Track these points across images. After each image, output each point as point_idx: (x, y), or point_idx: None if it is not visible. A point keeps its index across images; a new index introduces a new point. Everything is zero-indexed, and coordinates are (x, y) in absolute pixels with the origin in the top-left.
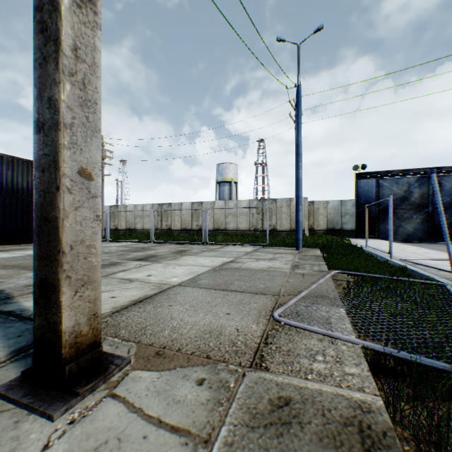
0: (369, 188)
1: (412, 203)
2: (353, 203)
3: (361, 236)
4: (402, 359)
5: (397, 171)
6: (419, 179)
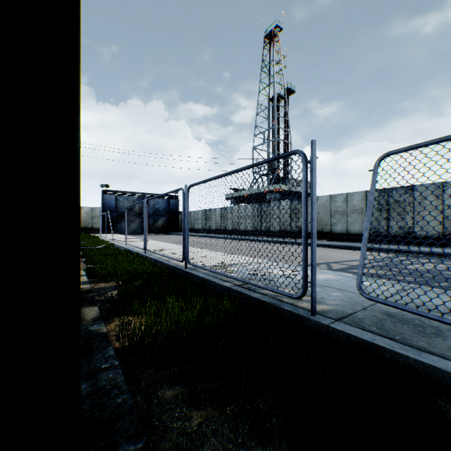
0: (112, 201)
1: (136, 212)
2: (101, 209)
3: (107, 232)
4: (84, 248)
5: (128, 192)
6: (139, 198)
